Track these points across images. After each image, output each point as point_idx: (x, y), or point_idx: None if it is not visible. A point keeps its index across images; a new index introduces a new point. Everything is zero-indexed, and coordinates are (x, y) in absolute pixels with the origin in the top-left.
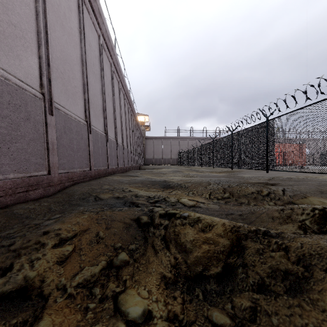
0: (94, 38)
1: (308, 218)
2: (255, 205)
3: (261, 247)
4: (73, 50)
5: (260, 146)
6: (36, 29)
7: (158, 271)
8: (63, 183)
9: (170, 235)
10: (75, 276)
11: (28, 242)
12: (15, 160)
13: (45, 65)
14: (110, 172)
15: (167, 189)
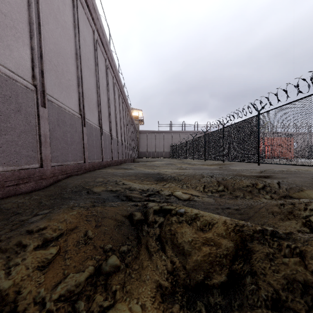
0: (89, 33)
1: (312, 215)
2: (250, 198)
3: (271, 251)
4: (67, 44)
5: (252, 139)
6: (28, 20)
7: (152, 278)
8: (56, 176)
9: (166, 235)
10: (57, 286)
11: (8, 243)
12: (4, 152)
13: (37, 56)
14: (105, 165)
15: (160, 182)
